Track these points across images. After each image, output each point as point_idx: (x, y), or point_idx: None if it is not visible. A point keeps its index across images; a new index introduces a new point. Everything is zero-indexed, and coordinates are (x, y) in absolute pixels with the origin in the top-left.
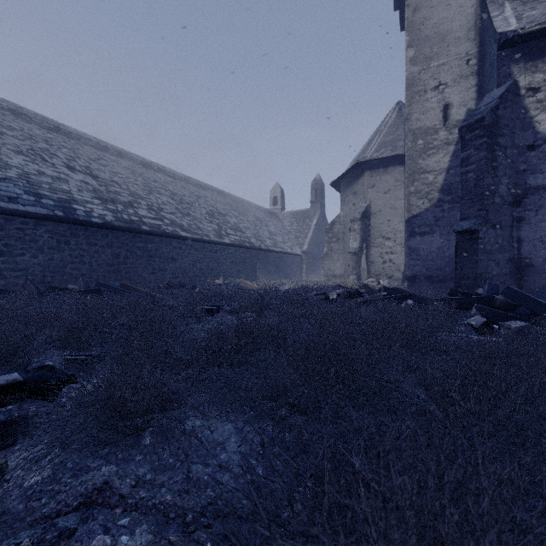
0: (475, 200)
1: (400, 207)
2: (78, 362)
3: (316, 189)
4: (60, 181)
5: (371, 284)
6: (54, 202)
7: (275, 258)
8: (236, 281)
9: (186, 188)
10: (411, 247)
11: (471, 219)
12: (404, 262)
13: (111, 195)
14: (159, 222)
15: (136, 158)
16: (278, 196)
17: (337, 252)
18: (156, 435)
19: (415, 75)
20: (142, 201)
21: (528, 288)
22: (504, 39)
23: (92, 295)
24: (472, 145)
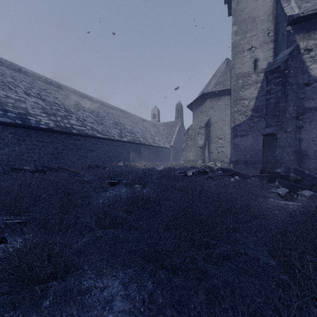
0: (274, 115)
1: (228, 120)
2: (13, 224)
3: (178, 110)
4: (20, 102)
5: (211, 165)
6: (15, 115)
7: (154, 149)
8: (131, 164)
9: (101, 107)
10: (235, 144)
11: (272, 127)
12: (230, 152)
13: (53, 111)
14: (84, 128)
15: (70, 89)
16: (156, 113)
17: (191, 146)
18: (44, 316)
19: (237, 41)
20: (73, 115)
21: (305, 168)
22: (291, 19)
23: (39, 173)
24: (272, 82)
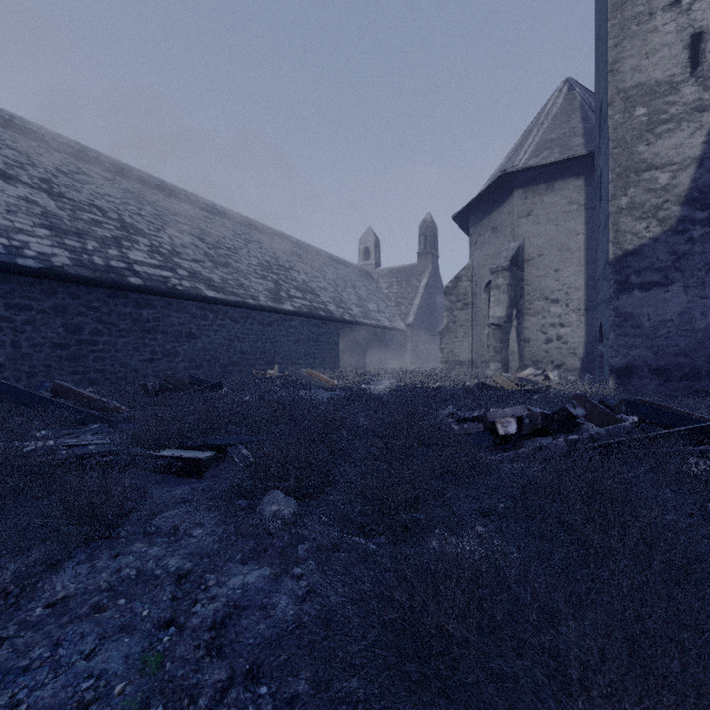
0: None
1: (577, 248)
2: None
3: (426, 236)
4: None
5: (538, 380)
6: None
7: (367, 334)
8: (300, 373)
9: (229, 227)
10: (622, 312)
11: None
12: (584, 340)
13: (78, 225)
14: (168, 272)
15: (150, 179)
16: (371, 247)
17: (464, 324)
18: None
19: None
20: (142, 239)
21: None
22: None
23: None
24: None
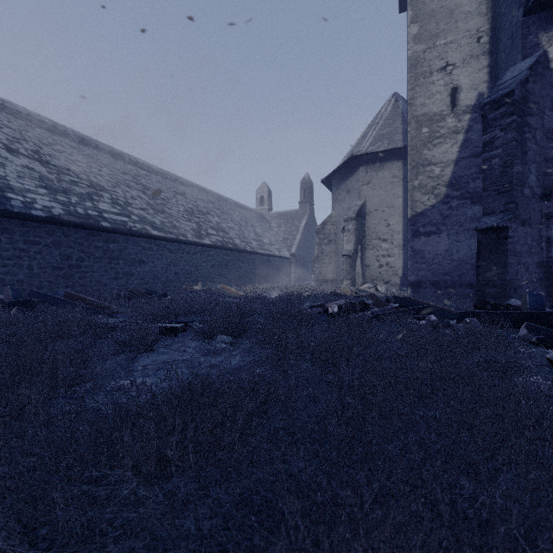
0: (502, 191)
1: (398, 206)
2: None
3: (305, 189)
4: None
5: (369, 291)
6: None
7: (262, 261)
8: (217, 287)
9: (162, 182)
10: (415, 249)
11: (496, 214)
12: (402, 266)
13: (63, 185)
14: (125, 218)
15: (103, 146)
16: (265, 196)
17: (329, 254)
18: None
19: (419, 54)
20: (105, 194)
21: None
22: None
23: (18, 309)
24: (497, 125)
